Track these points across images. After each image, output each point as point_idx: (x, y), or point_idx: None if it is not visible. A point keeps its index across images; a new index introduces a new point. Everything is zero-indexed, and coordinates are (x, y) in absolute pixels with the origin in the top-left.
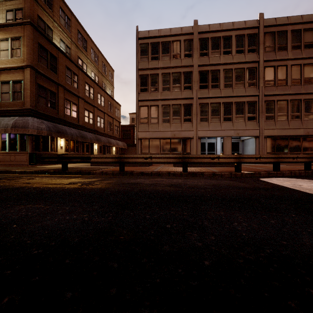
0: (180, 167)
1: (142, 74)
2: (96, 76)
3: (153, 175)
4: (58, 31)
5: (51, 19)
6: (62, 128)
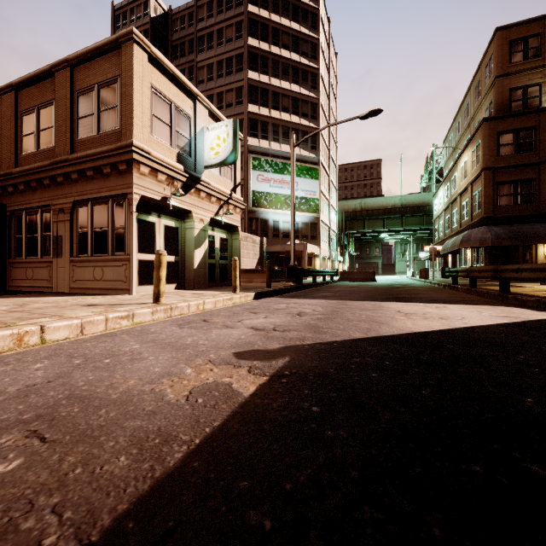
0: None
1: None
2: None
3: (480, 294)
4: None
5: (537, 71)
6: (528, 230)
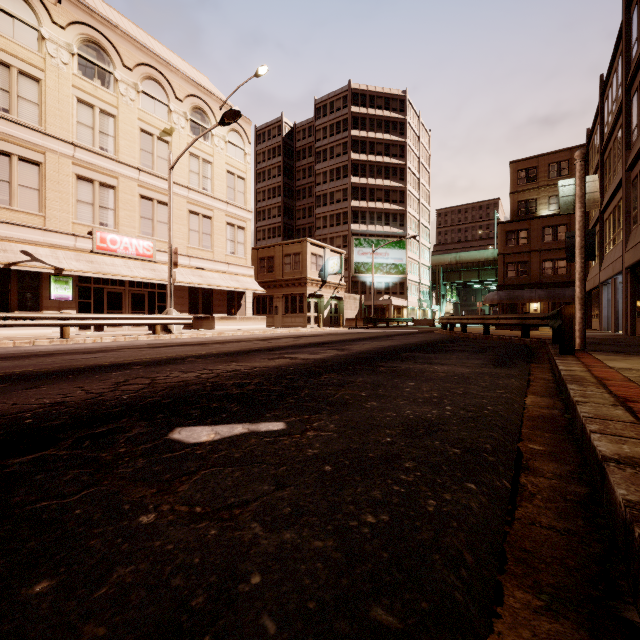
0: None
1: None
2: None
3: None
4: (545, 192)
5: (534, 190)
6: (518, 294)
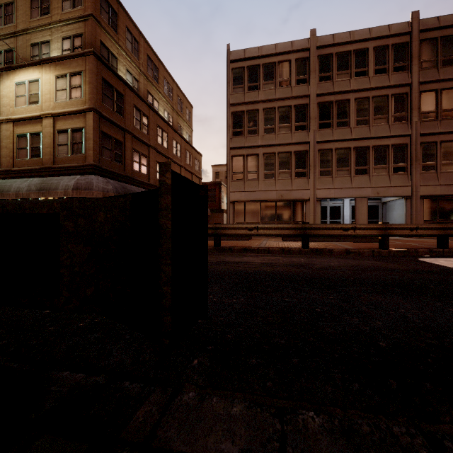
0: (294, 242)
1: (235, 111)
2: (170, 115)
3: (261, 253)
4: (124, 59)
5: (115, 45)
6: (131, 189)
